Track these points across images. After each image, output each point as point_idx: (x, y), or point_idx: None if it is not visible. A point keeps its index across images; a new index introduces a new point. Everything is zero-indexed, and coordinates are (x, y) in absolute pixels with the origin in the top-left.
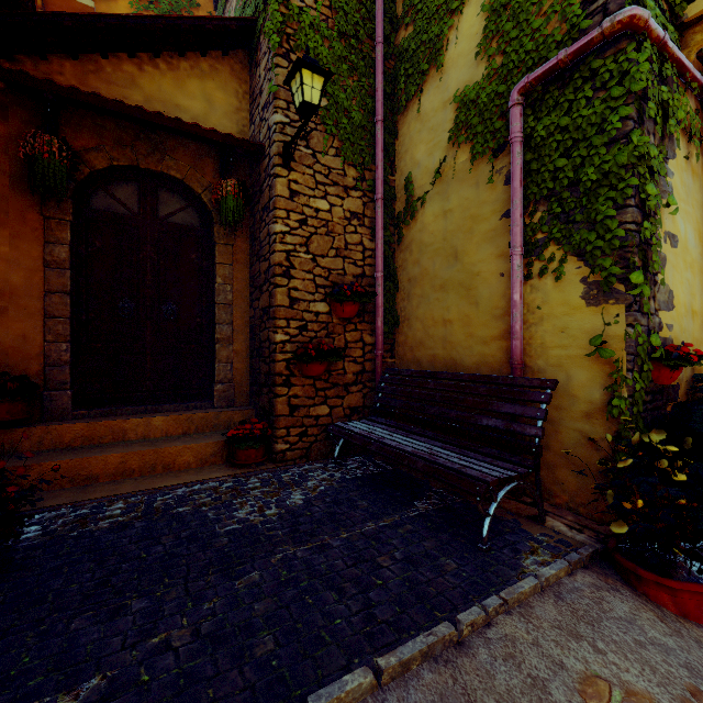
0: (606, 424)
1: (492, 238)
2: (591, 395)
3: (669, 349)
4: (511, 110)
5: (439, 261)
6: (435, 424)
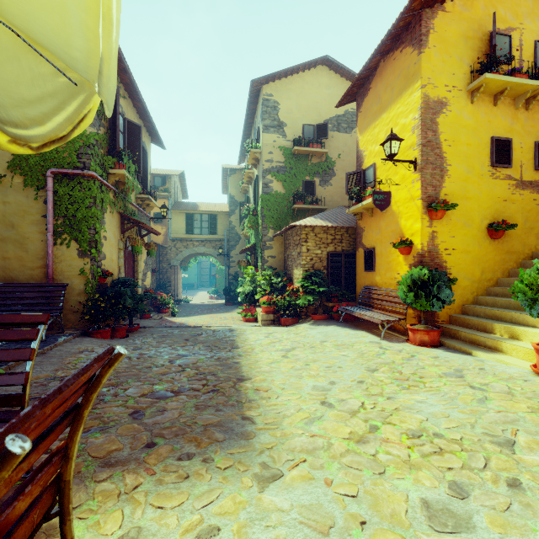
0: (85, 296)
1: (37, 224)
2: (80, 288)
3: (104, 272)
4: (48, 178)
5: (0, 226)
6: (6, 308)
